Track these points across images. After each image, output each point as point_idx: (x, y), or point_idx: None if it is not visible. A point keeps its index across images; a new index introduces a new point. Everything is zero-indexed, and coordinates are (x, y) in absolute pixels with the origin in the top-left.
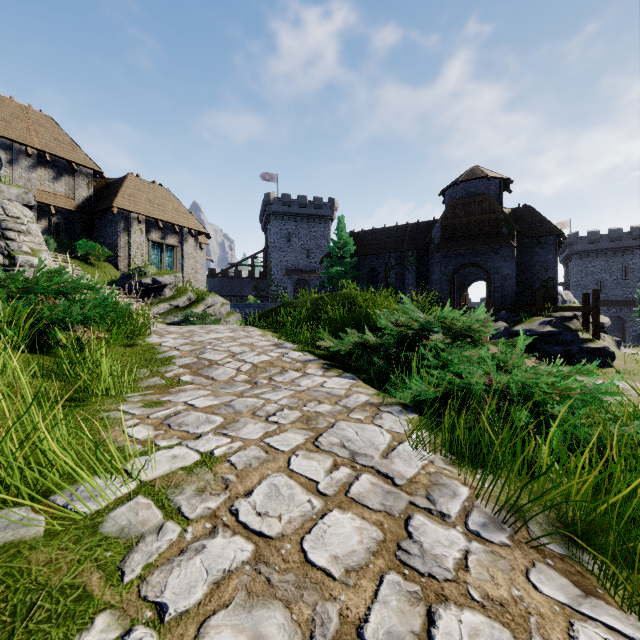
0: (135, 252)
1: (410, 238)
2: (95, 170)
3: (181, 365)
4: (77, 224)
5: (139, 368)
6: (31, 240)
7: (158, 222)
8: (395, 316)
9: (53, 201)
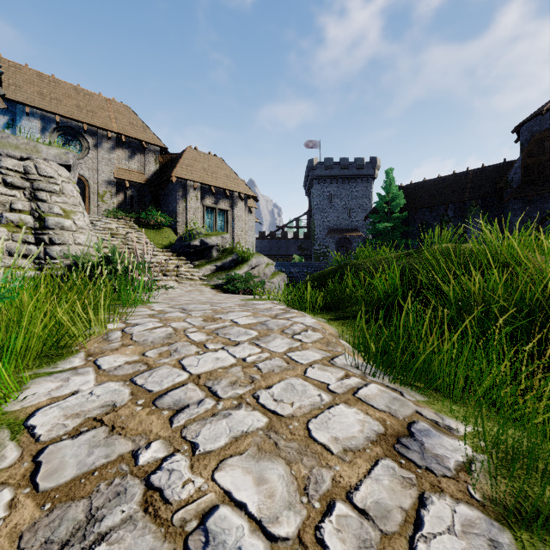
0: (191, 217)
1: (473, 186)
2: (161, 147)
3: None
4: (147, 195)
5: None
6: (64, 201)
7: (211, 188)
8: None
9: (128, 176)
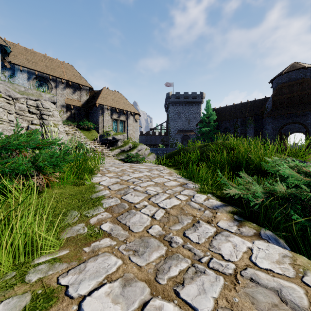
0: (106, 124)
1: (250, 109)
2: (89, 87)
3: (106, 207)
4: (82, 113)
5: (73, 210)
6: (54, 119)
7: (116, 109)
8: (290, 164)
9: (72, 103)
